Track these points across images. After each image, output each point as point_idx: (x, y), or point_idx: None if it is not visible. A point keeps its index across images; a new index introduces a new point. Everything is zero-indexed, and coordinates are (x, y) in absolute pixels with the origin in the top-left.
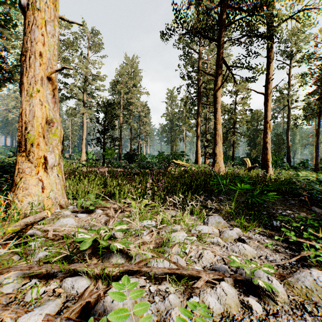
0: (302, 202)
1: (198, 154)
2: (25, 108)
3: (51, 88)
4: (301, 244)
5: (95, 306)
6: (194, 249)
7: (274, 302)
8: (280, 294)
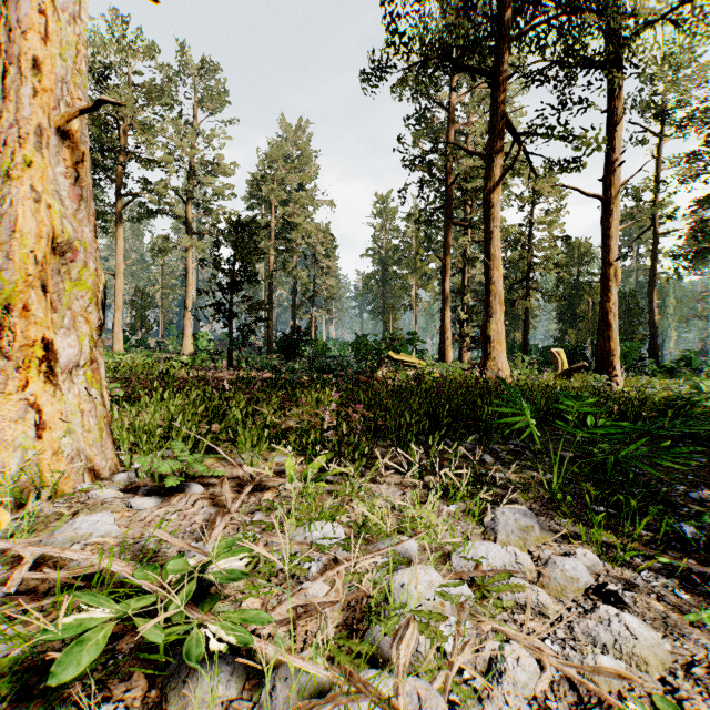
0: None
1: (446, 340)
2: None
3: (68, 159)
4: None
5: None
6: (472, 641)
7: None
8: None
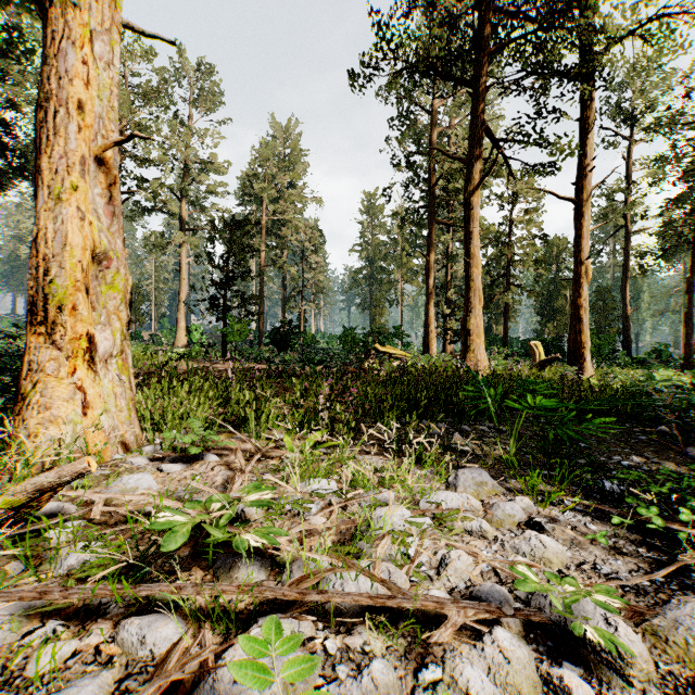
0: (663, 438)
1: (430, 333)
2: (45, 227)
3: (103, 182)
4: (671, 534)
5: (194, 688)
6: (429, 548)
7: (623, 678)
8: (639, 659)
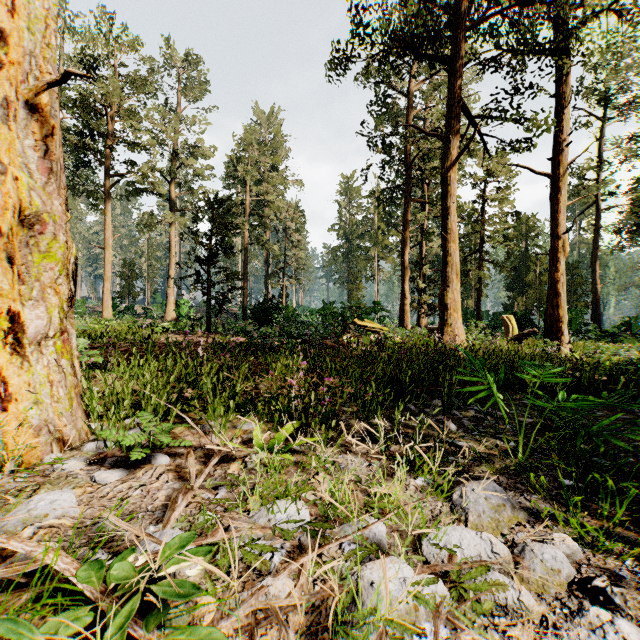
0: None
1: (405, 307)
2: None
3: (37, 132)
4: None
5: None
6: None
7: None
8: None
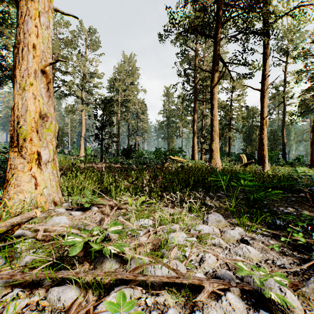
0: (302, 199)
1: (194, 150)
2: (17, 102)
3: (45, 81)
4: (308, 245)
5: None
6: (195, 252)
7: None
8: (297, 309)
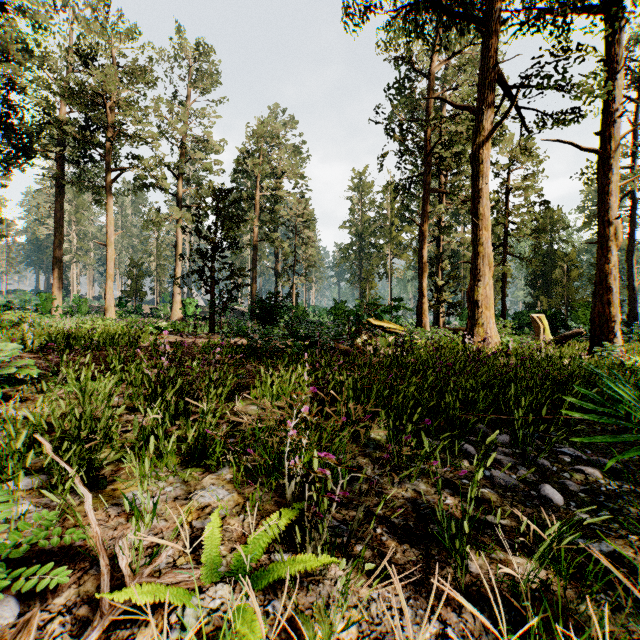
0: None
1: (423, 306)
2: None
3: None
4: None
5: None
6: None
7: None
8: None
